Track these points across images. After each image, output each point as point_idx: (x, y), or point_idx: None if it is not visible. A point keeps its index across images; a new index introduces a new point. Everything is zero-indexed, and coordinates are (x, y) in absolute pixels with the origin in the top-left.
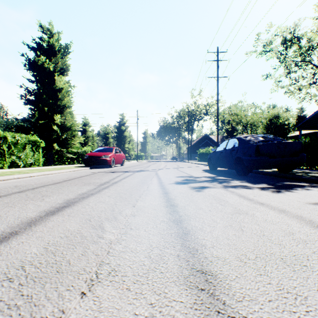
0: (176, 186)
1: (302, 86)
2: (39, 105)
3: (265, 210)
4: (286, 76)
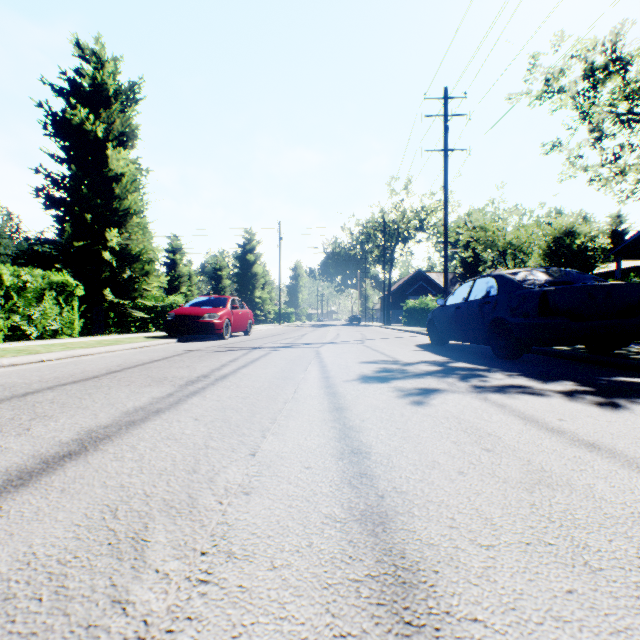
0: (363, 388)
1: (629, 165)
2: (74, 208)
3: (618, 474)
4: (592, 145)
